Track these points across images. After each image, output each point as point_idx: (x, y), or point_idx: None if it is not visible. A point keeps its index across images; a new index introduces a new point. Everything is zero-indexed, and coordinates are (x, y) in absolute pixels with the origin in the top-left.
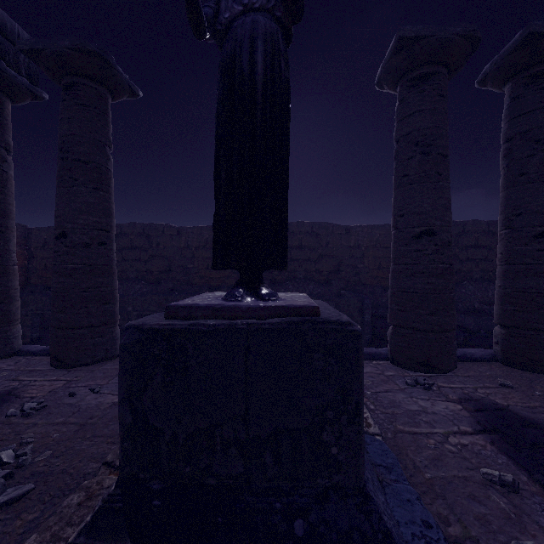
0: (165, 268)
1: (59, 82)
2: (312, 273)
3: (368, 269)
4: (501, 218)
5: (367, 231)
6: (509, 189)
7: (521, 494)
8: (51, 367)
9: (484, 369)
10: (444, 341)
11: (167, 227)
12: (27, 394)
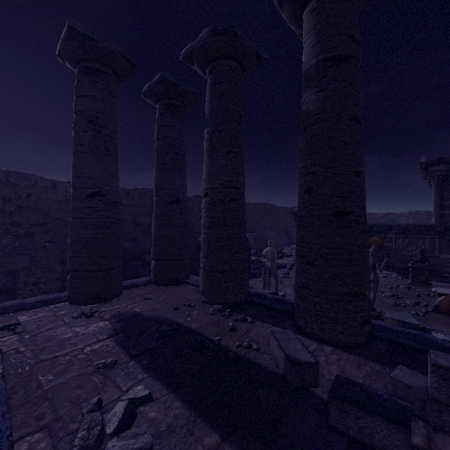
0: None
1: None
2: (7, 226)
3: None
4: (154, 189)
5: None
6: (158, 172)
7: (115, 367)
8: None
9: (141, 290)
10: (111, 276)
11: None
12: None
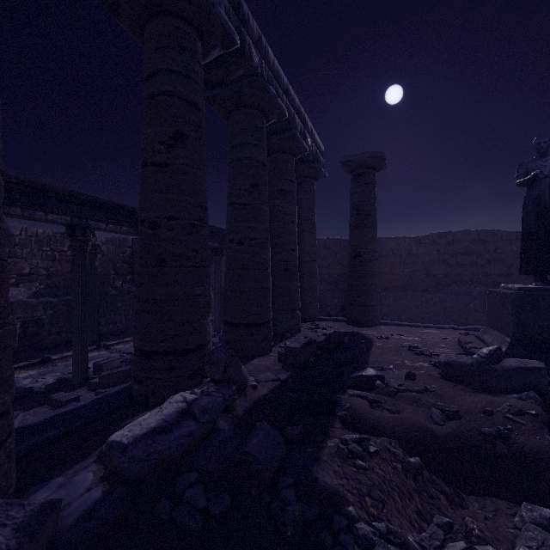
0: (342, 272)
1: (350, 172)
2: (478, 276)
3: None
4: None
5: None
6: None
7: None
8: (352, 326)
9: None
10: None
11: (343, 240)
12: (368, 334)
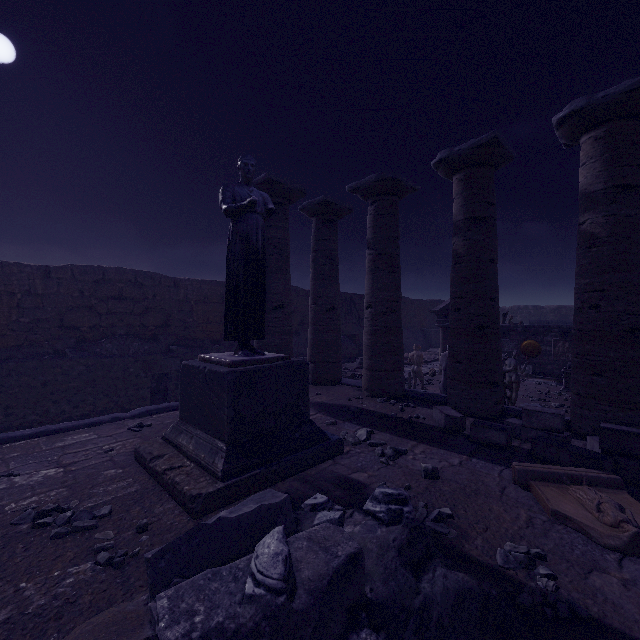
0: None
1: None
2: (136, 328)
3: (198, 324)
4: (312, 297)
5: (197, 286)
6: (316, 281)
7: (338, 424)
8: None
9: None
10: None
11: None
12: None
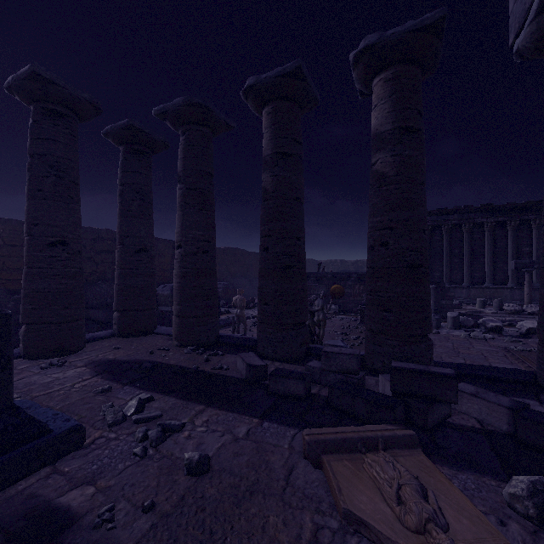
0: None
1: None
2: None
3: None
4: (118, 236)
5: None
6: (122, 218)
7: (112, 391)
8: None
9: (106, 343)
10: (75, 328)
11: None
12: None
